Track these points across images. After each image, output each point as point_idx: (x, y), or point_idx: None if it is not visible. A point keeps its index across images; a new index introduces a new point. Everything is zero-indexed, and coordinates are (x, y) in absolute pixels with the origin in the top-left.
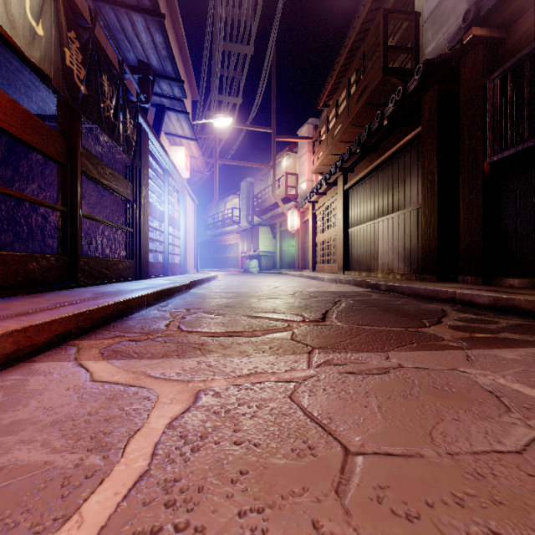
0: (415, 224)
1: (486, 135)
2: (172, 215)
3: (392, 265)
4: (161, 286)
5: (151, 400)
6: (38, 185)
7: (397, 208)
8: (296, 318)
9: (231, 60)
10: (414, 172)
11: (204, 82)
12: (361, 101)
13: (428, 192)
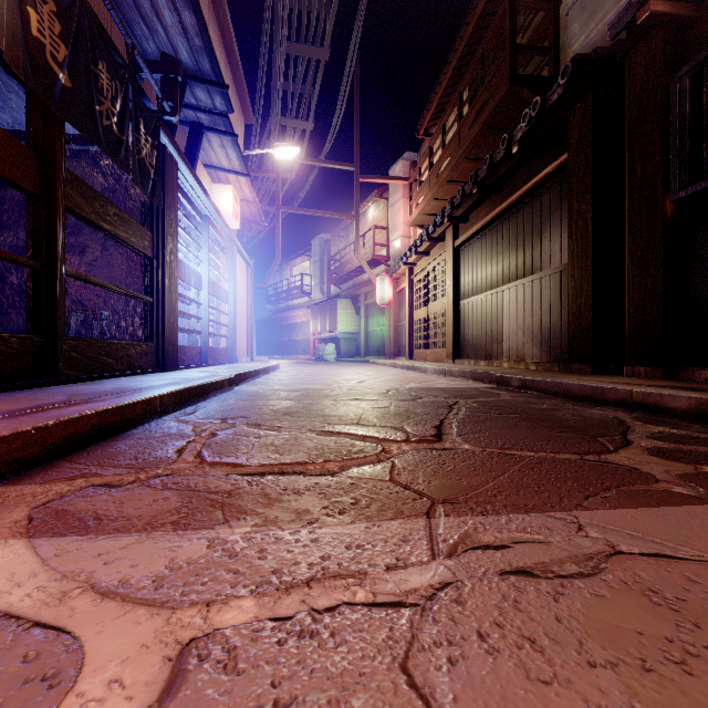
0: (556, 293)
1: (668, 159)
2: (216, 281)
3: (523, 350)
4: (189, 381)
5: (56, 688)
6: (14, 233)
7: (530, 271)
8: (394, 434)
9: (299, 69)
10: (555, 219)
11: (261, 98)
12: (478, 123)
13: (578, 246)
